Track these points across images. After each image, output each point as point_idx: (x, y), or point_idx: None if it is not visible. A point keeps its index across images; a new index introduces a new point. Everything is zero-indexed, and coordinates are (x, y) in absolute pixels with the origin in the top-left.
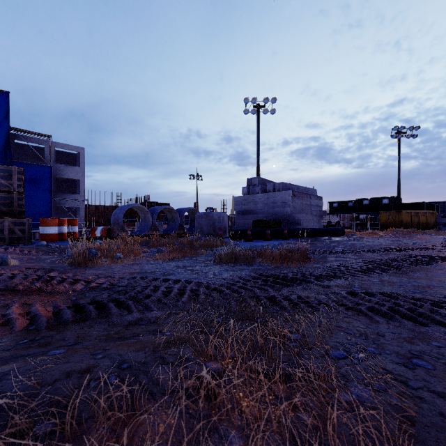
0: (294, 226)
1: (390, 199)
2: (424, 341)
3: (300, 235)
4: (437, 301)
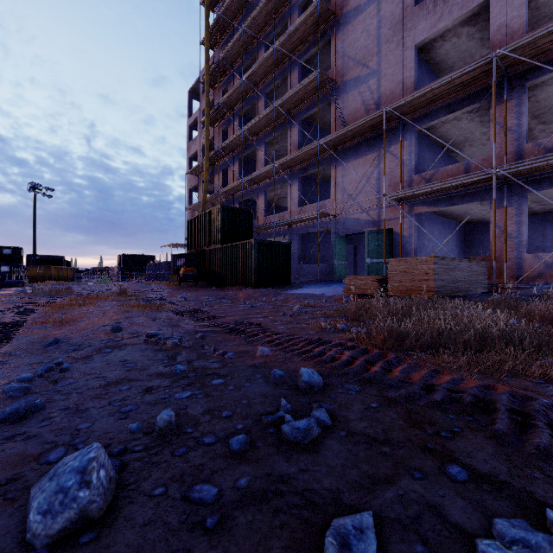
0: None
1: (14, 250)
2: None
3: None
4: None
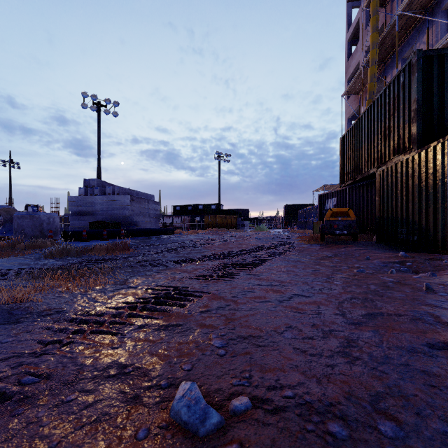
0: (132, 227)
1: (216, 206)
2: (151, 270)
3: (136, 234)
4: (175, 260)
